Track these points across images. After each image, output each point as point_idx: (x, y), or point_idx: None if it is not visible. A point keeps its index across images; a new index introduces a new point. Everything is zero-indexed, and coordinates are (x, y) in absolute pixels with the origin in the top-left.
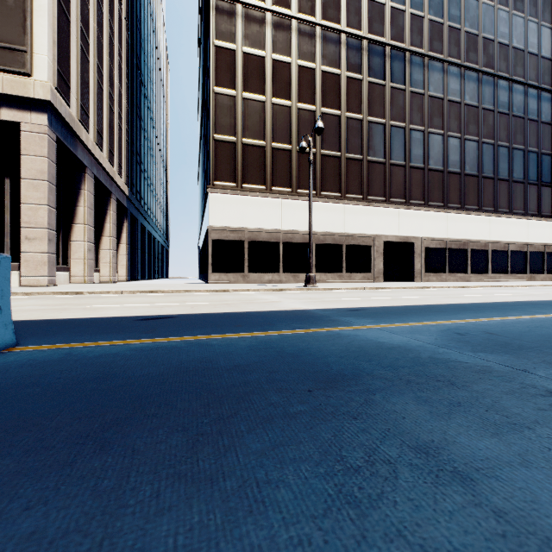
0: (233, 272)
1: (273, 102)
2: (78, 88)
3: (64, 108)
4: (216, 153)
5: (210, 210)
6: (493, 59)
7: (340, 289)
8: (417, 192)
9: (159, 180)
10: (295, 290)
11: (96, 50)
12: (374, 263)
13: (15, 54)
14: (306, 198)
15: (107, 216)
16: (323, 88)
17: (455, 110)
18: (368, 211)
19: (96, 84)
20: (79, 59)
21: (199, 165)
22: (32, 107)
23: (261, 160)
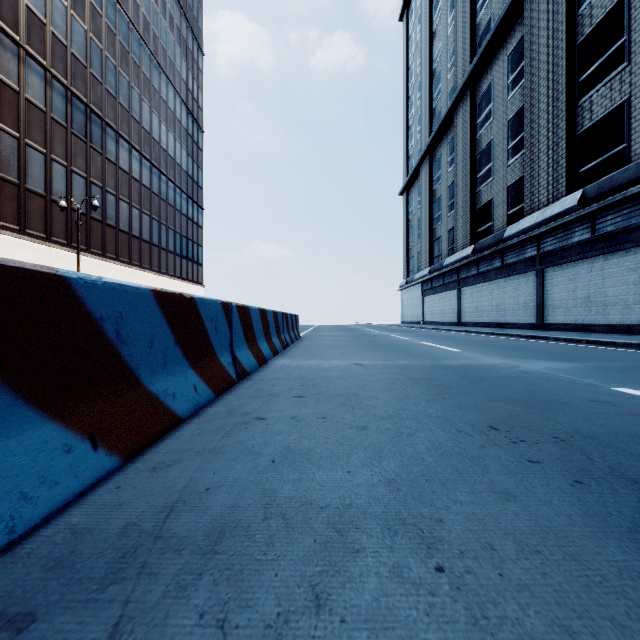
0: None
1: None
2: None
3: None
4: None
5: None
6: (159, 157)
7: None
8: (112, 248)
9: None
10: None
11: None
12: None
13: None
14: (11, 234)
15: None
16: (29, 118)
17: (137, 187)
18: (73, 258)
19: None
20: None
21: None
22: None
23: None
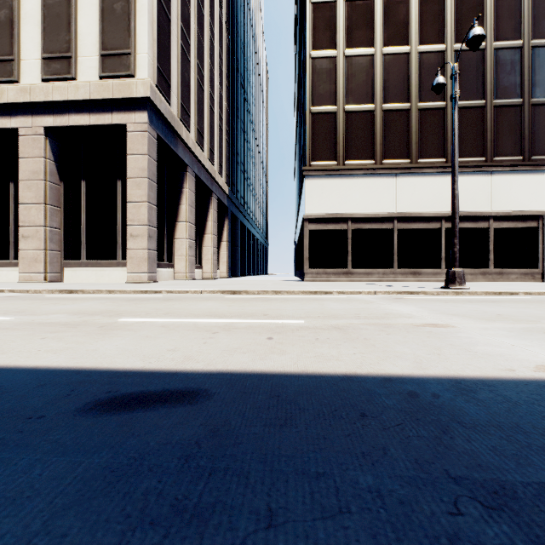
0: (333, 268)
1: (385, 52)
2: (178, 87)
3: (163, 105)
4: (313, 128)
5: (305, 195)
6: None
7: (515, 293)
8: None
9: (259, 181)
10: (433, 293)
11: (196, 51)
12: (544, 253)
13: (122, 59)
14: (431, 169)
15: (208, 215)
16: (457, 16)
17: None
18: (533, 178)
19: (196, 84)
20: (180, 58)
21: (295, 159)
22: (135, 107)
23: (369, 128)
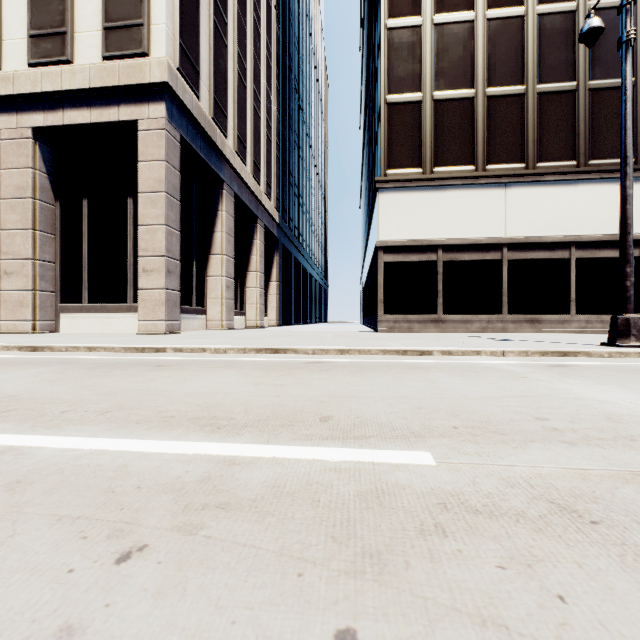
0: (417, 314)
1: (489, 16)
2: (211, 77)
3: (189, 96)
4: (390, 124)
5: (379, 215)
6: None
7: None
8: None
9: (317, 209)
10: (603, 355)
11: (236, 34)
12: None
13: (131, 32)
14: (556, 176)
15: (253, 247)
16: None
17: None
18: None
19: (236, 77)
20: (213, 39)
21: (362, 180)
22: (149, 97)
23: (467, 122)
